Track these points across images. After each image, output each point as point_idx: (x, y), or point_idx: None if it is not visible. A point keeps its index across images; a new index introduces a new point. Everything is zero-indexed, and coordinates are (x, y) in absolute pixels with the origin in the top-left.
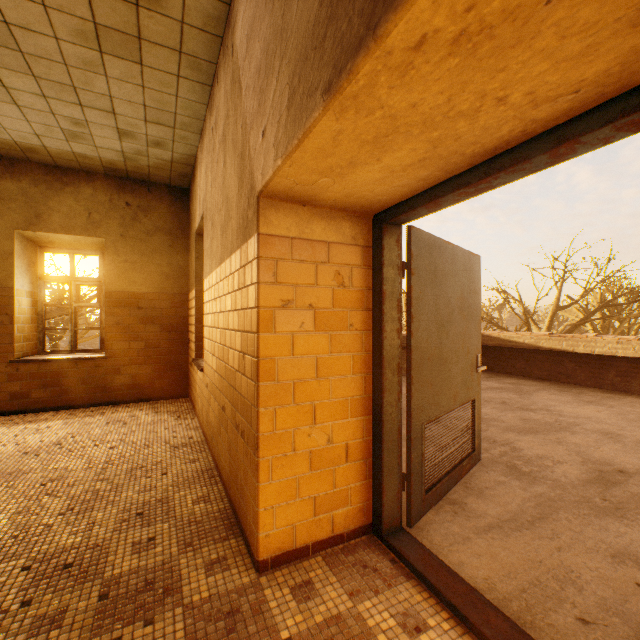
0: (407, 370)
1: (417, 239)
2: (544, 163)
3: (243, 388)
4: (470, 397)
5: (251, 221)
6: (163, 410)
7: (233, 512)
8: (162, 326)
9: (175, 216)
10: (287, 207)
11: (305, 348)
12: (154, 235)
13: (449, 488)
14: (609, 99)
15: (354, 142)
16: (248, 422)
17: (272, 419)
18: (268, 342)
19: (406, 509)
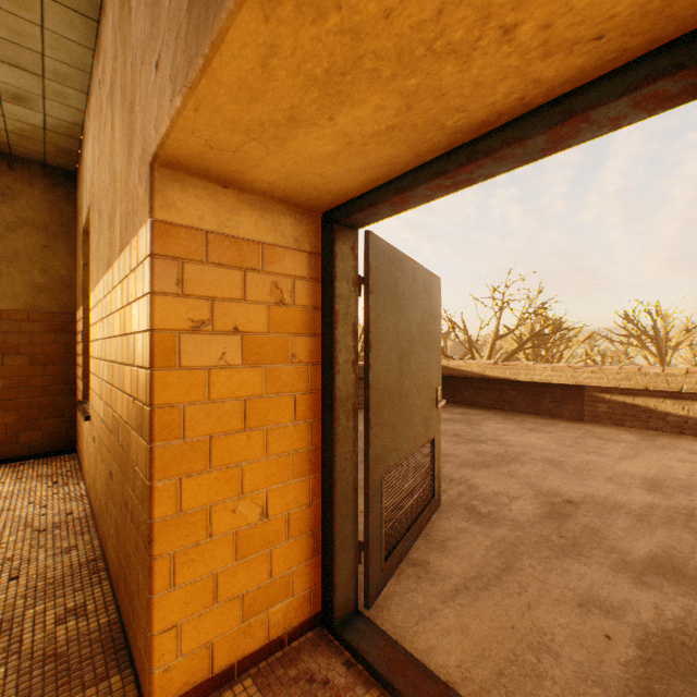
0: (364, 412)
1: (376, 249)
2: (539, 149)
3: (133, 449)
4: (430, 436)
5: (142, 201)
6: (31, 474)
7: (122, 627)
8: (32, 357)
9: (54, 207)
10: (200, 186)
11: (228, 389)
12: (19, 230)
13: (410, 546)
14: (630, 60)
15: (295, 76)
16: (139, 501)
17: (175, 495)
18: (169, 382)
19: (363, 586)
